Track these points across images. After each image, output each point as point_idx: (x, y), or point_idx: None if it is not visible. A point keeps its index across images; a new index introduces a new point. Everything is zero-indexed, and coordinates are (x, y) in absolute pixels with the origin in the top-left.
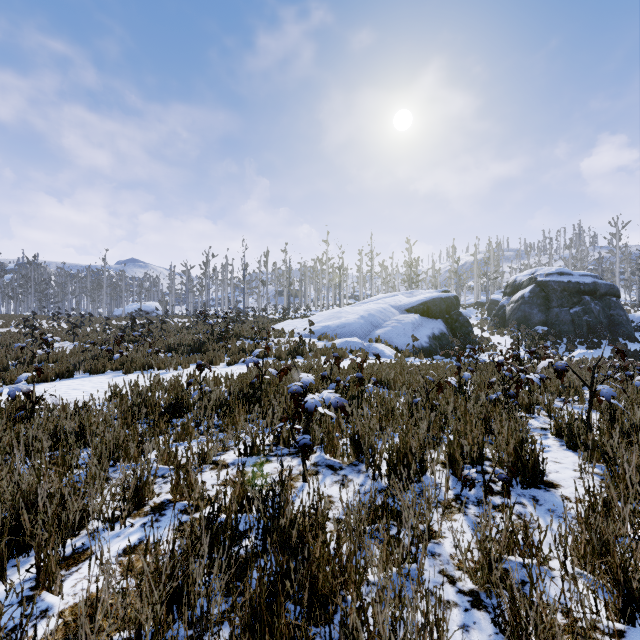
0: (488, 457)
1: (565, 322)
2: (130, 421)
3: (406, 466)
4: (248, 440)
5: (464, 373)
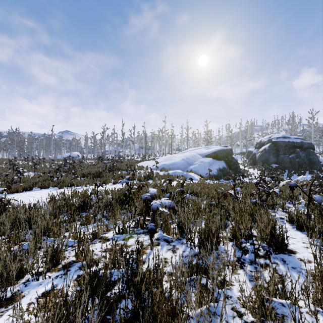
0: (253, 235)
1: (286, 162)
2: (58, 214)
3: (209, 241)
4: (121, 225)
5: (237, 188)
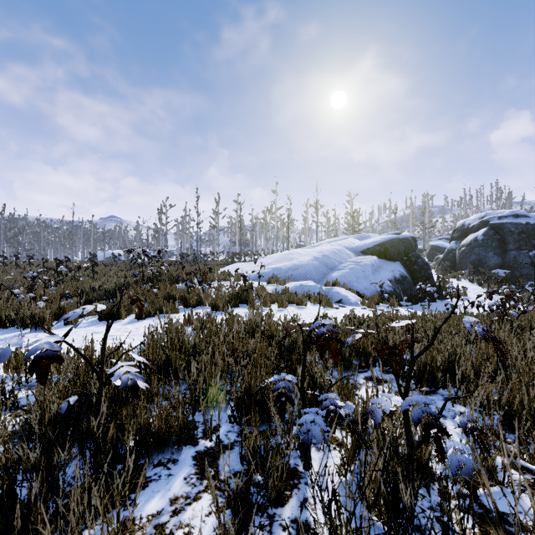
0: None
1: (524, 265)
2: None
3: None
4: None
5: None
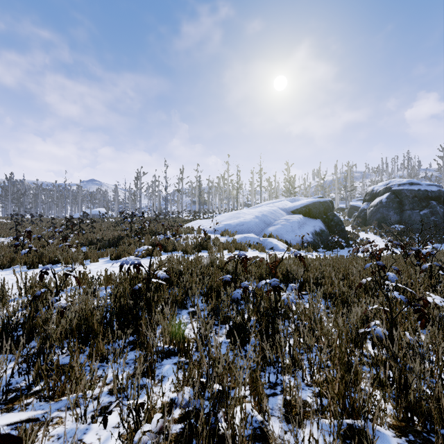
0: None
1: (416, 221)
2: None
3: None
4: None
5: (388, 273)
